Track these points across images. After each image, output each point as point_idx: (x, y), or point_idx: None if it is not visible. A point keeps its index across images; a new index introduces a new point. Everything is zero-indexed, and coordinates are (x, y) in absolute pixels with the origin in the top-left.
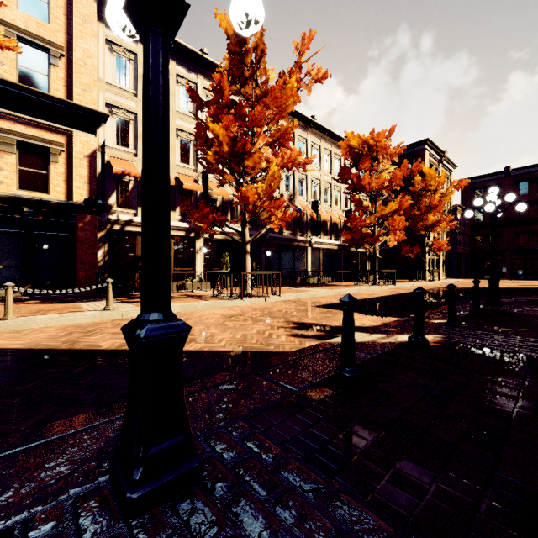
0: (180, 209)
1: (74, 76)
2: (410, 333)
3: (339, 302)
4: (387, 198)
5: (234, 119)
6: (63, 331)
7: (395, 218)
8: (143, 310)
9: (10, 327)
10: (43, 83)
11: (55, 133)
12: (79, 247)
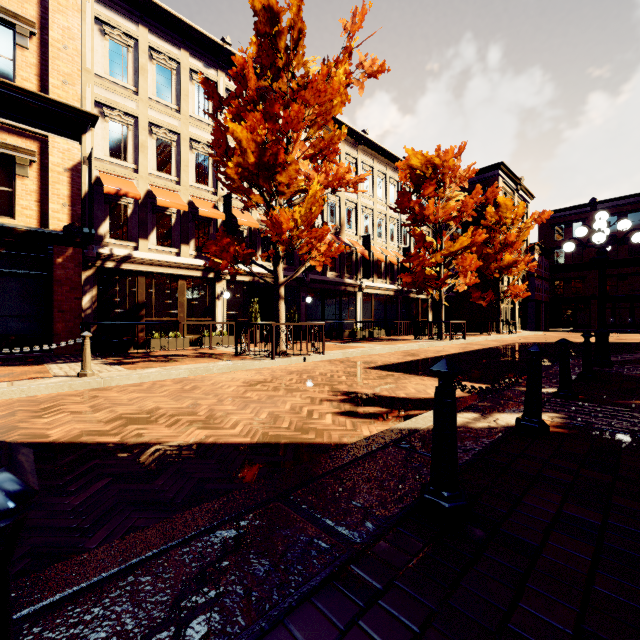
0: (195, 243)
1: (50, 63)
2: (513, 410)
3: (400, 361)
4: (452, 234)
5: (263, 119)
6: (4, 409)
7: (466, 257)
8: None
9: None
10: (6, 70)
11: (24, 137)
12: (57, 290)
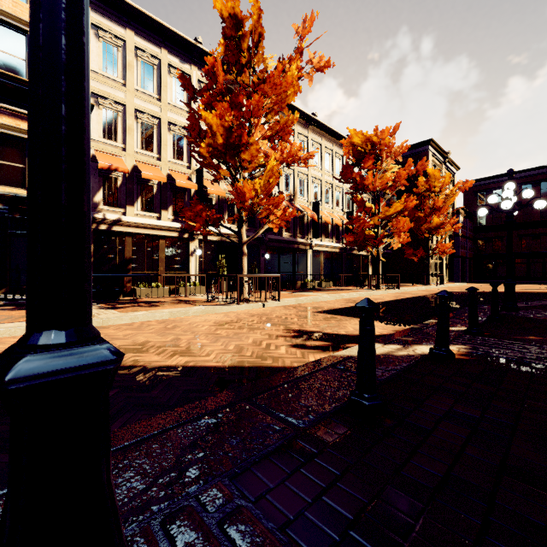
0: (173, 209)
1: None
2: (429, 343)
3: (342, 307)
4: (389, 200)
5: (230, 108)
6: None
7: (399, 220)
8: (29, 326)
9: None
10: (20, 68)
11: None
12: None
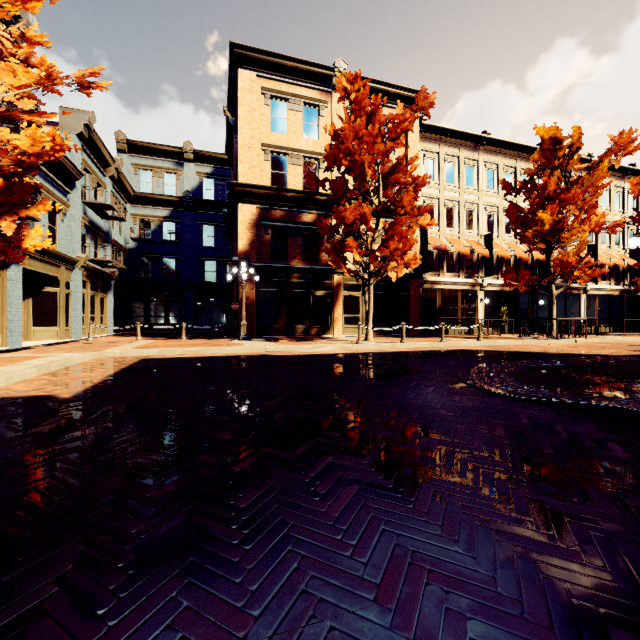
0: (465, 268)
1: None
2: None
3: None
4: None
5: (557, 206)
6: (485, 347)
7: None
8: None
9: (453, 345)
10: None
11: None
12: (411, 302)
